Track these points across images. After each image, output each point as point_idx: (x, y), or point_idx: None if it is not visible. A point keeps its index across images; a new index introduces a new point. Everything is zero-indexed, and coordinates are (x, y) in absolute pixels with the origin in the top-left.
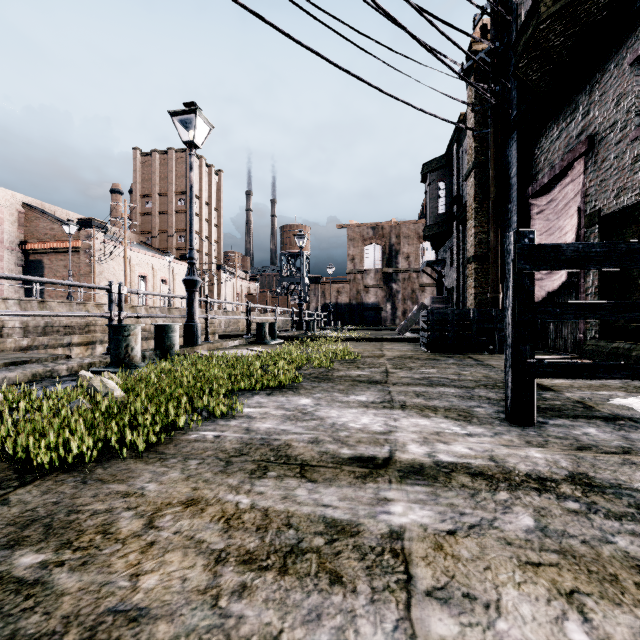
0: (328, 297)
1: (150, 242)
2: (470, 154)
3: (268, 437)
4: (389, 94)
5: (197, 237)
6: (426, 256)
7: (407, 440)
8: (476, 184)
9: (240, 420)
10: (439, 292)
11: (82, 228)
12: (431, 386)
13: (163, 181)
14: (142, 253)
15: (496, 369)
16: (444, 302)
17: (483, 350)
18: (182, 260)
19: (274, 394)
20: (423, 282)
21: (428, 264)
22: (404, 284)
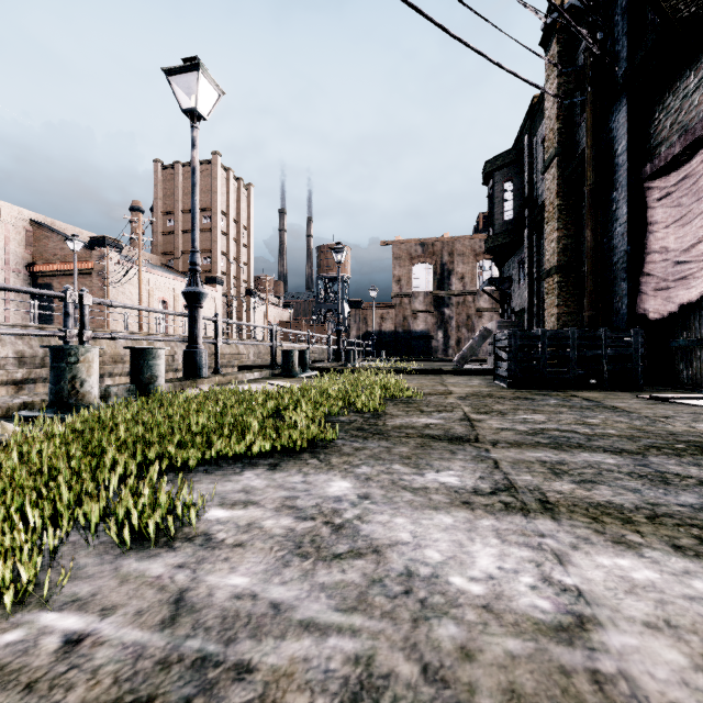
0: (370, 324)
1: (172, 264)
2: (551, 139)
3: (220, 652)
4: (457, 37)
5: (224, 258)
6: (484, 276)
7: (670, 686)
8: (559, 175)
9: (180, 554)
10: (503, 316)
11: (94, 247)
12: (562, 449)
13: (187, 196)
14: (162, 276)
15: (636, 415)
16: (513, 327)
17: (586, 385)
18: (207, 284)
19: (283, 466)
20: (480, 306)
21: (491, 282)
22: (458, 309)
